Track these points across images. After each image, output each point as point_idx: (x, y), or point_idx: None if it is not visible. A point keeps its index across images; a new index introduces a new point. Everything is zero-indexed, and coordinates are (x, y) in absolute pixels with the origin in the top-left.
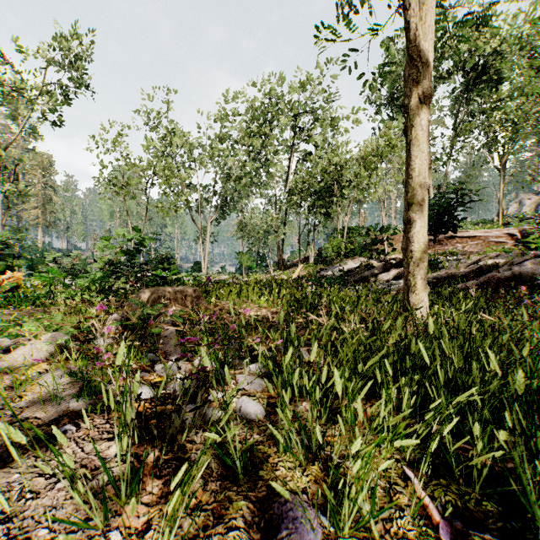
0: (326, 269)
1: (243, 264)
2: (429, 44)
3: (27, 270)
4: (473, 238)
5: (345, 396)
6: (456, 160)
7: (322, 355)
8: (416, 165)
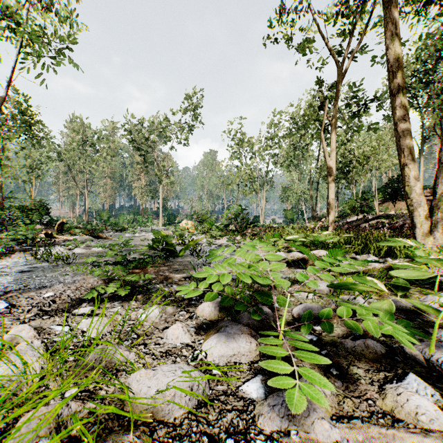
0: (340, 221)
1: (287, 217)
2: (333, 161)
3: (167, 221)
4: None
5: None
6: None
7: None
8: (329, 193)
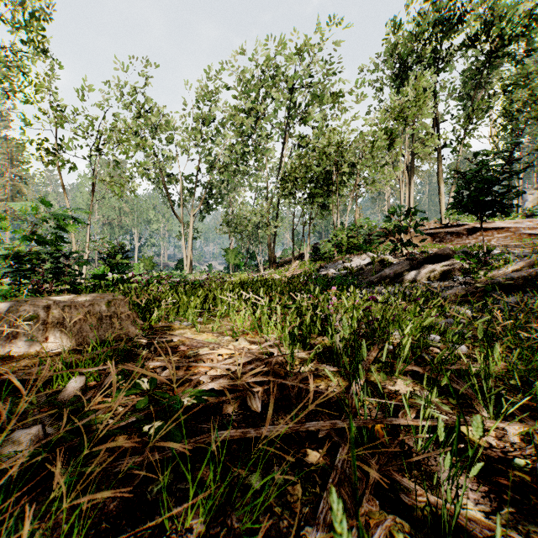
0: (327, 267)
1: (230, 262)
2: None
3: None
4: (500, 230)
5: None
6: (468, 145)
7: None
8: None
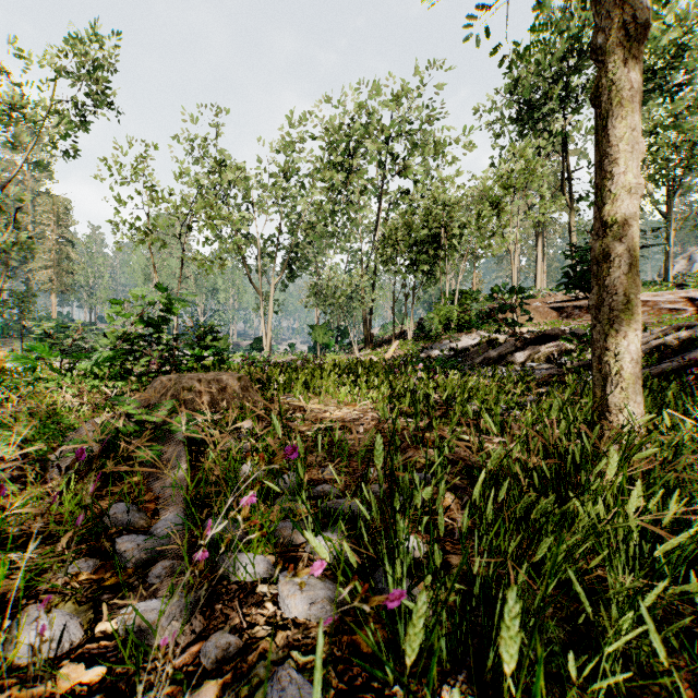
0: (432, 347)
1: (318, 341)
2: None
3: None
4: None
5: (548, 663)
6: None
7: (456, 508)
8: (621, 153)
